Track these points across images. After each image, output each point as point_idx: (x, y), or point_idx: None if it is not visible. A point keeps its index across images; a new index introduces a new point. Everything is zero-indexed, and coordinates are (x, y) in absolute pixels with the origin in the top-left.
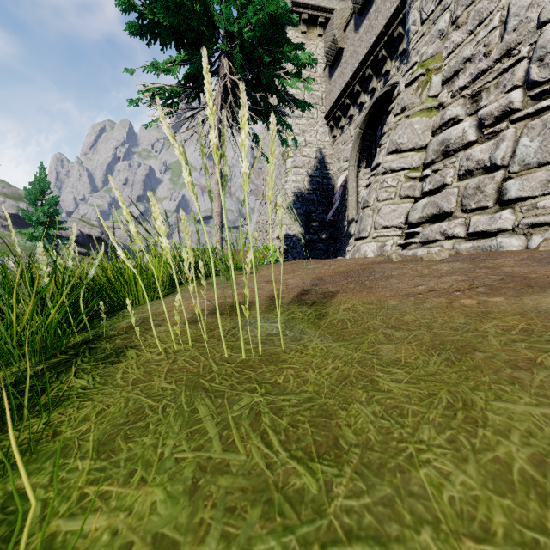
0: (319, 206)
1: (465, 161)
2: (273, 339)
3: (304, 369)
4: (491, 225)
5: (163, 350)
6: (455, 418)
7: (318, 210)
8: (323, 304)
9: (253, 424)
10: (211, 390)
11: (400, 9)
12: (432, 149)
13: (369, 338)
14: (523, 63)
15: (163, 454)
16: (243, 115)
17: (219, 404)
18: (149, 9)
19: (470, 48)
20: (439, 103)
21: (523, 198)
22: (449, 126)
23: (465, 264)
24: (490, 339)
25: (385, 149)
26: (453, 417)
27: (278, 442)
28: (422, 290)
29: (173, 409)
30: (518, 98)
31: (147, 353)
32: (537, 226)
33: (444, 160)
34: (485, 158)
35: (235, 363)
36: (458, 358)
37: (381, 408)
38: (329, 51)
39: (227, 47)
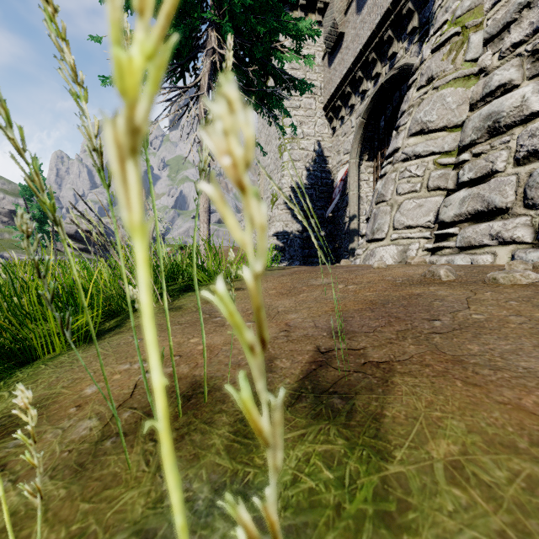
0: (317, 202)
1: (527, 139)
2: None
3: None
4: None
5: None
6: None
7: (316, 205)
8: (376, 424)
9: None
10: None
11: None
12: (472, 127)
13: None
14: None
15: None
16: None
17: None
18: None
19: None
20: (480, 68)
21: None
22: (497, 96)
23: None
24: None
25: (405, 130)
26: None
27: None
28: None
29: None
30: None
31: None
32: None
33: (490, 140)
34: None
35: None
36: None
37: None
38: (329, 36)
39: (214, 16)
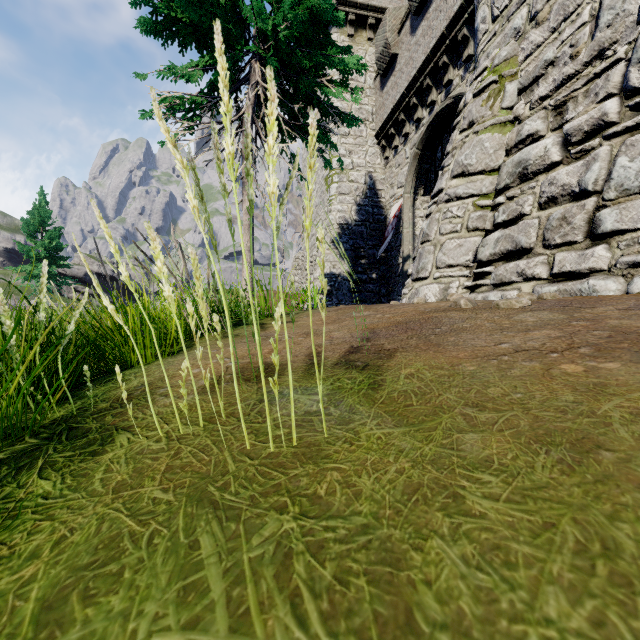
0: (368, 240)
1: (547, 187)
2: (313, 420)
3: (356, 473)
4: (581, 264)
5: (165, 434)
6: (593, 574)
7: (367, 244)
8: (378, 368)
9: (280, 576)
10: (223, 506)
11: (464, 8)
12: (506, 172)
13: (444, 421)
14: (620, 66)
15: (136, 633)
16: (271, 115)
17: (232, 532)
18: (165, 3)
19: (553, 49)
20: (515, 116)
21: (622, 231)
22: (527, 144)
23: (555, 314)
24: (616, 428)
25: (449, 171)
26: (590, 571)
27: (318, 614)
28: (506, 349)
29: (163, 540)
30: (614, 109)
31: (142, 439)
32: (639, 266)
33: (521, 185)
34: (573, 182)
35: (259, 459)
36: (576, 460)
37: (475, 549)
38: (381, 57)
39: (259, 49)
